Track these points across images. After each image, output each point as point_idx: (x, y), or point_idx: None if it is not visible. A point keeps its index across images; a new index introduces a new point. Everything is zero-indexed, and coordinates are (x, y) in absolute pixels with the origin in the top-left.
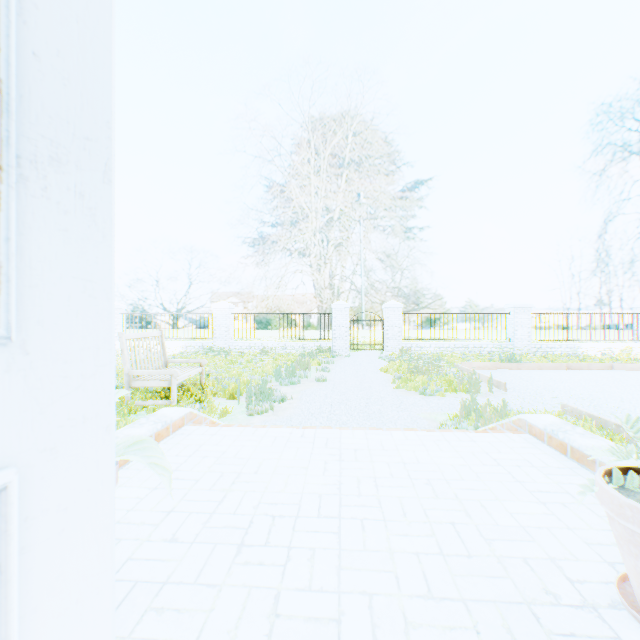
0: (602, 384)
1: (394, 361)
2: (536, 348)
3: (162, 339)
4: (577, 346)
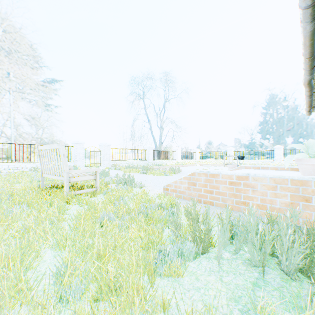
0: (195, 168)
1: (121, 169)
2: (154, 163)
3: (40, 152)
4: (165, 161)
